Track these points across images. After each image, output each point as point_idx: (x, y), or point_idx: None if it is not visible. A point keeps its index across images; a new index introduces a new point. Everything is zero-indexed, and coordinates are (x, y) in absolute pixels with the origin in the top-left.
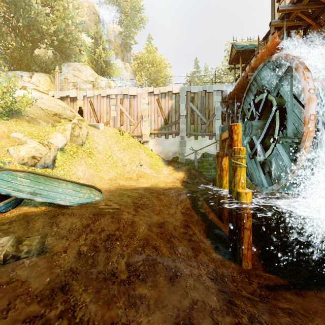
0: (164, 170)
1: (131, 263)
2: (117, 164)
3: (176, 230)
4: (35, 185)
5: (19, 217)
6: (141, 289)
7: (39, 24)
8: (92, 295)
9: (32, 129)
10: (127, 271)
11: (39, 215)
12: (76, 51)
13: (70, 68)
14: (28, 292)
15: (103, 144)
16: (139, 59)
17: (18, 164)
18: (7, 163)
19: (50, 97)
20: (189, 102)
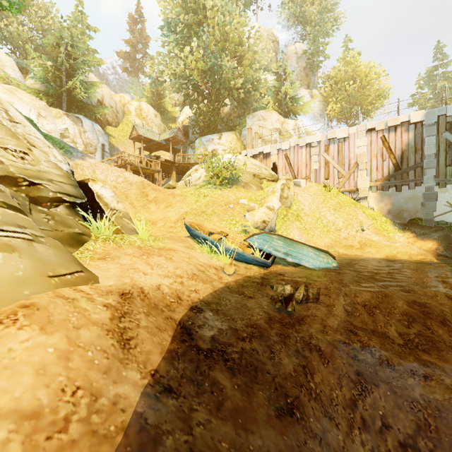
0: (398, 238)
1: (402, 333)
2: (328, 229)
3: (447, 316)
4: (286, 246)
5: (281, 273)
6: (427, 357)
7: (227, 82)
8: (378, 344)
9: (250, 194)
10: (401, 339)
11: (294, 273)
12: (257, 96)
13: (255, 119)
14: (329, 326)
15: (309, 205)
16: (332, 78)
17: (253, 228)
18: (248, 227)
19: (244, 157)
20: (442, 132)
